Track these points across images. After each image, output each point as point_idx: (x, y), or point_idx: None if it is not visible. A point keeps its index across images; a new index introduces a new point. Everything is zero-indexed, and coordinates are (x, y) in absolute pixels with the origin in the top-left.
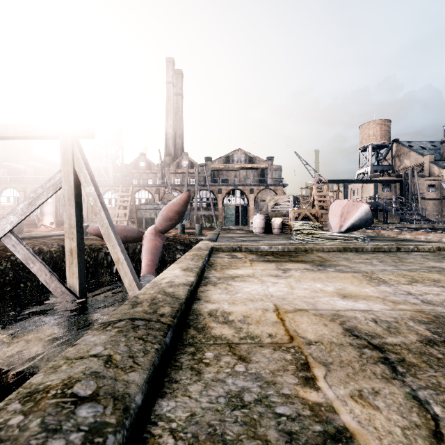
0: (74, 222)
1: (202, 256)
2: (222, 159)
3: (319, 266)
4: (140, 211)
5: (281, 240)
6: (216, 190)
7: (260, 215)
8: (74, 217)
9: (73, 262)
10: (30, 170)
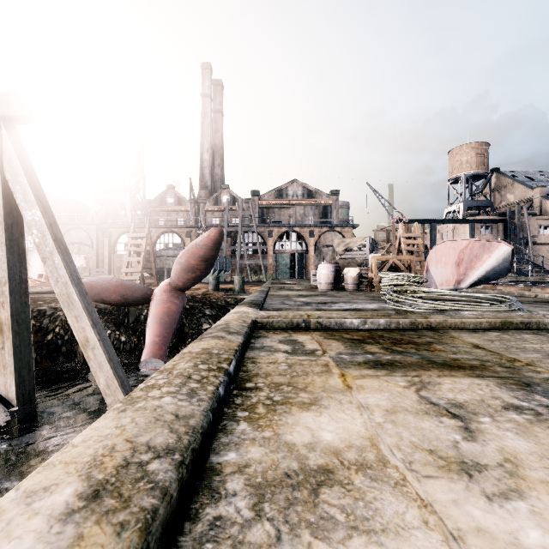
0: (4, 274)
1: (222, 357)
2: (273, 193)
3: (530, 391)
4: (160, 259)
5: (367, 303)
6: (265, 232)
7: (327, 264)
8: (5, 264)
9: (4, 346)
10: None
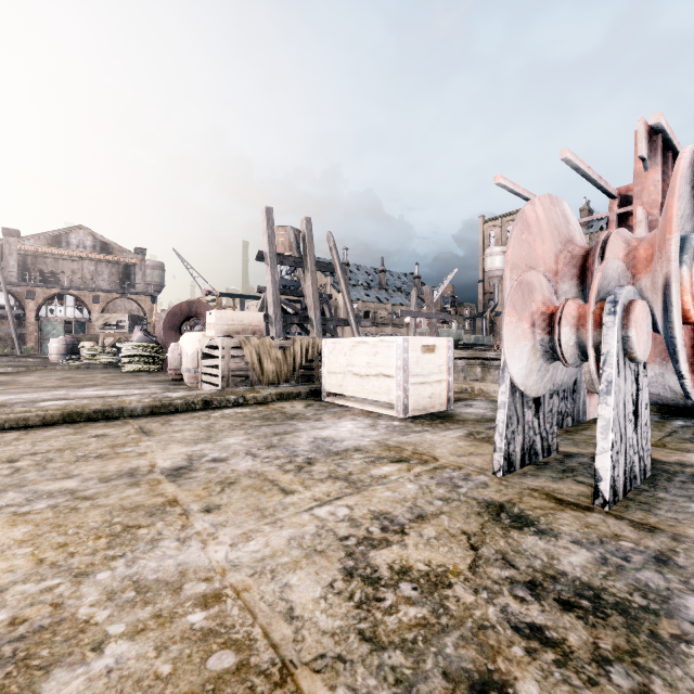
0: None
1: None
2: (44, 237)
3: (5, 376)
4: None
5: None
6: (23, 292)
7: (59, 339)
8: None
9: None
10: None
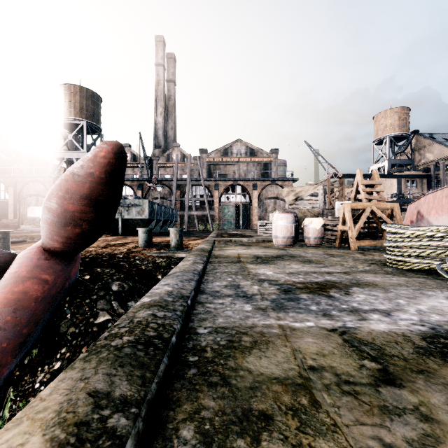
0: None
1: None
2: (219, 151)
3: None
4: None
5: (412, 291)
6: (212, 185)
7: (286, 214)
8: None
9: None
10: None
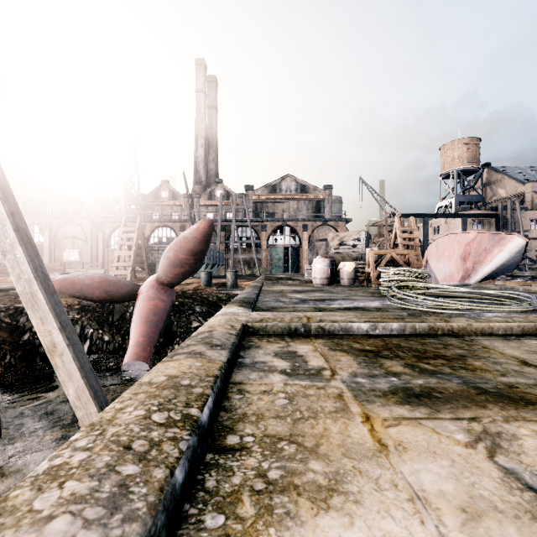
0: None
1: (194, 394)
2: (266, 188)
3: None
4: (152, 253)
5: (368, 300)
6: (259, 226)
7: (323, 259)
8: None
9: None
10: (18, 200)
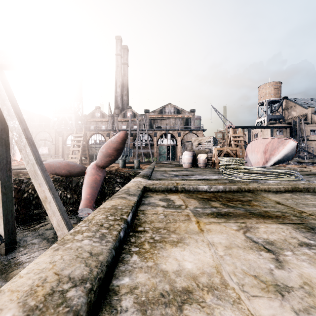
0: None
1: (124, 211)
2: (157, 111)
3: (314, 233)
4: (91, 149)
5: (212, 175)
6: (152, 133)
7: (188, 152)
8: None
9: None
10: None
